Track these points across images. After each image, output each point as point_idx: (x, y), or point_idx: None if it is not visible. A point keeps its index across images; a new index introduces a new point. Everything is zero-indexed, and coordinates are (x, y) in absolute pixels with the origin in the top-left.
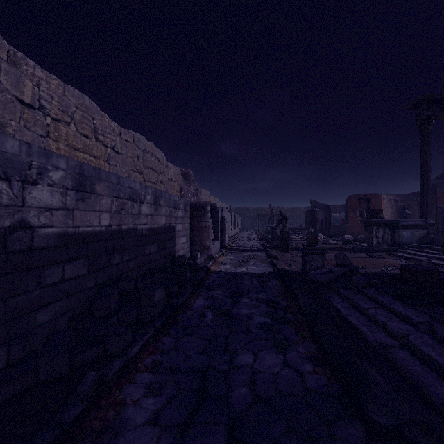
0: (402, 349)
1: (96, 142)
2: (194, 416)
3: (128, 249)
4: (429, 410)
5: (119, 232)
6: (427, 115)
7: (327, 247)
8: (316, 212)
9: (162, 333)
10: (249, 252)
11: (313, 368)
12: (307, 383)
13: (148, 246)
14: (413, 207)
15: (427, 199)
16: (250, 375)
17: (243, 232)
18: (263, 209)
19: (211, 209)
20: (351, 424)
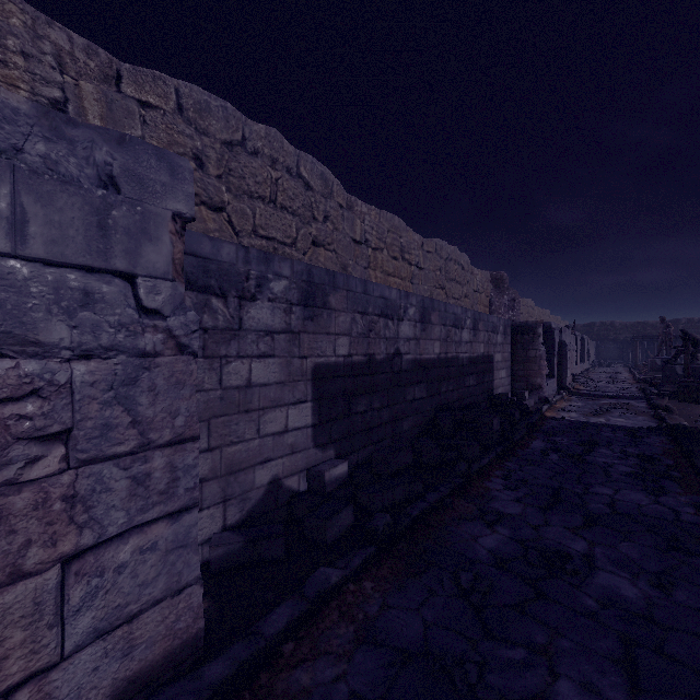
0: None
1: (402, 262)
2: (552, 507)
3: (452, 379)
4: None
5: (446, 360)
6: None
7: None
8: None
9: (503, 459)
10: (612, 400)
11: (696, 512)
12: (681, 517)
13: (468, 378)
14: None
15: None
16: (609, 501)
17: (601, 369)
18: (649, 324)
19: (542, 330)
20: None
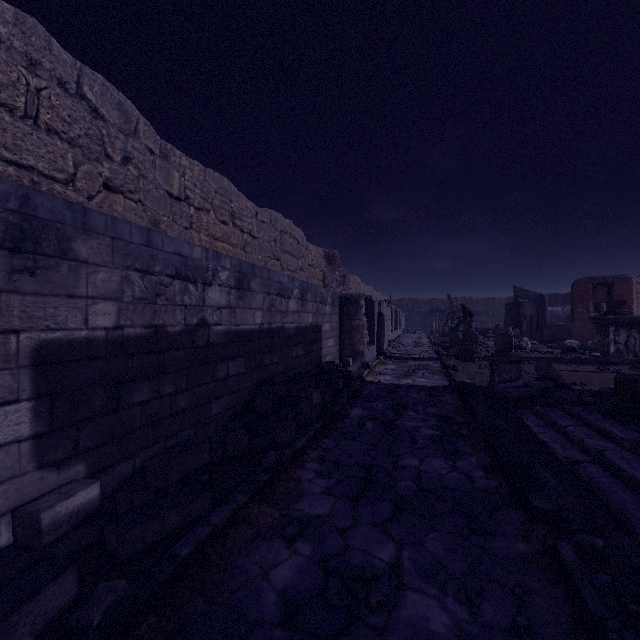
0: (594, 464)
1: (233, 228)
2: (363, 494)
3: (277, 350)
4: (603, 510)
5: (270, 331)
6: None
7: (535, 356)
8: (522, 305)
9: (321, 435)
10: (417, 362)
11: (485, 474)
12: (475, 484)
13: (295, 348)
14: None
15: None
16: (416, 474)
17: (409, 335)
18: (440, 300)
19: (365, 303)
20: (514, 512)
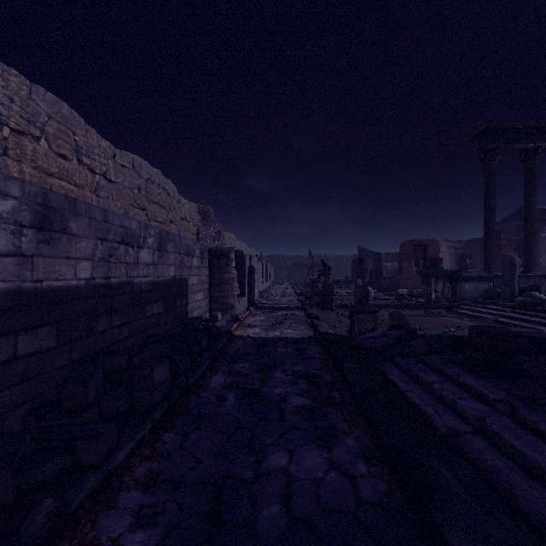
0: (477, 436)
1: (78, 166)
2: None
3: (120, 310)
4: (520, 523)
5: (107, 287)
6: (491, 148)
7: (378, 303)
8: (365, 261)
9: (164, 427)
10: (284, 311)
11: (368, 468)
12: (361, 493)
13: (150, 306)
14: (474, 256)
15: (492, 246)
16: (284, 484)
17: (277, 286)
18: (302, 257)
19: (237, 256)
20: None
